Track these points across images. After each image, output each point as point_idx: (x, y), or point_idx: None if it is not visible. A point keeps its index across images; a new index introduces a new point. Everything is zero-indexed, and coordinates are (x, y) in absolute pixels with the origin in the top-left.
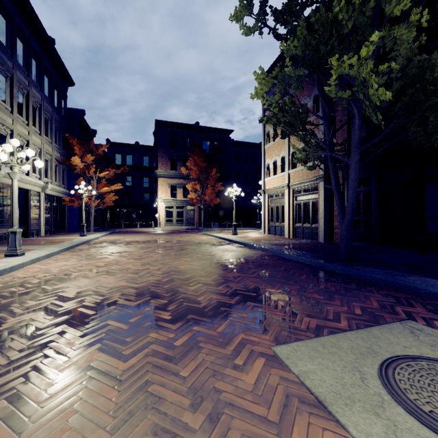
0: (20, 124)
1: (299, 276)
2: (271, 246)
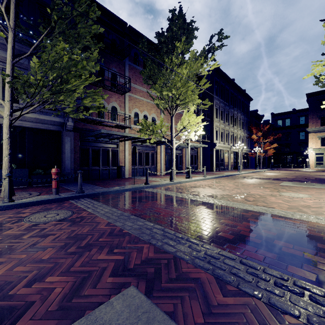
0: (235, 129)
1: None
2: None
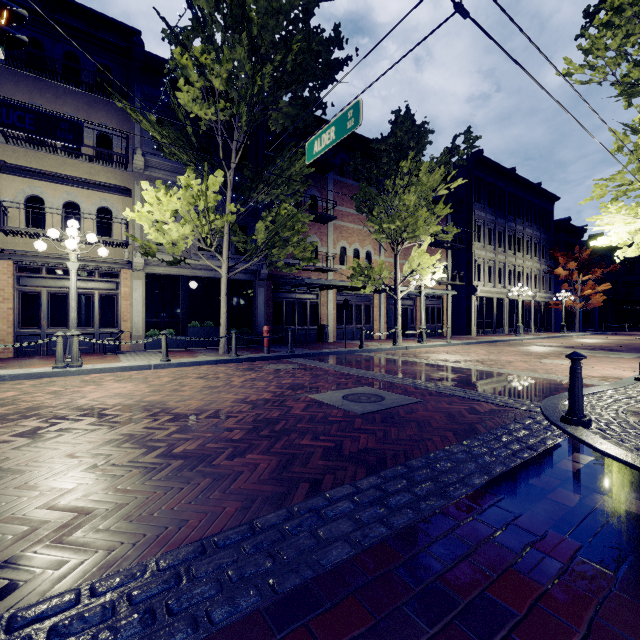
0: (519, 258)
1: None
2: None
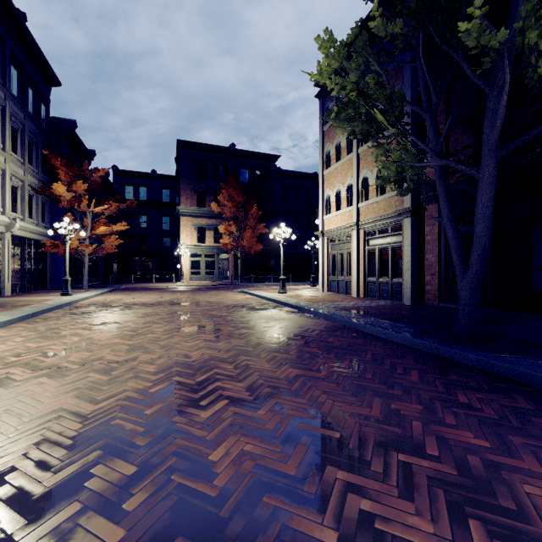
0: None
1: (405, 374)
2: (338, 312)
